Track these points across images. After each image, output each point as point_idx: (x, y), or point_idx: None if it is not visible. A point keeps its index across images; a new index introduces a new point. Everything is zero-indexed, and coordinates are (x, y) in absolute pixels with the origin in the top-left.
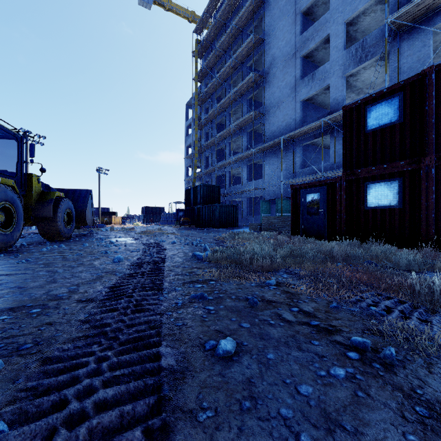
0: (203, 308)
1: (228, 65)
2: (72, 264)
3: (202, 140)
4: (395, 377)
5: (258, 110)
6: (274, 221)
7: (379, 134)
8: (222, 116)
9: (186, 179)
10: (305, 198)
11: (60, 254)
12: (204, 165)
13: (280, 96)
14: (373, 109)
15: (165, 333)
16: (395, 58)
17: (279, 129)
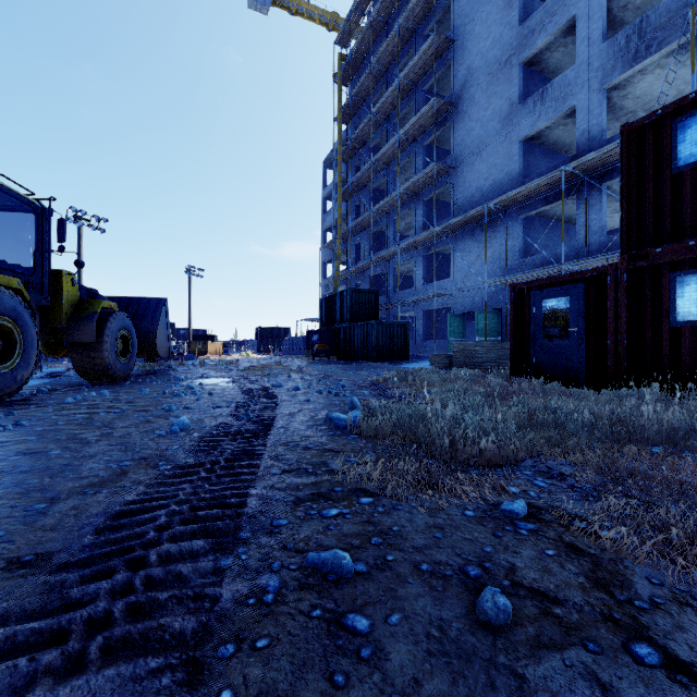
0: (337, 623)
1: (392, 90)
2: (90, 436)
3: (349, 218)
4: None
5: (442, 162)
6: (475, 350)
7: None
8: (382, 177)
9: (323, 282)
10: (540, 306)
11: (89, 411)
12: (352, 258)
13: (481, 134)
14: (690, 123)
15: None
16: None
17: (480, 191)
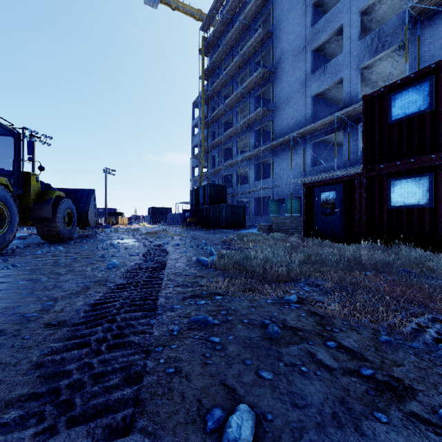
0: (206, 340)
1: (235, 61)
2: (61, 271)
3: (208, 139)
4: None
5: (266, 107)
6: (284, 222)
7: (405, 125)
8: (229, 114)
9: (192, 179)
10: (319, 196)
11: (54, 258)
12: (210, 164)
13: (289, 91)
14: (398, 97)
15: (144, 398)
16: (416, 46)
17: (288, 126)
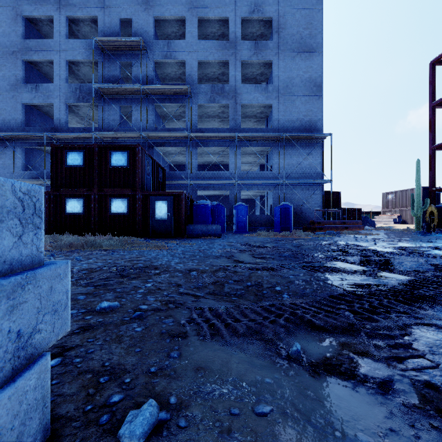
0: None
1: None
2: None
3: None
4: None
5: None
6: None
7: (73, 170)
8: None
9: None
10: None
11: None
12: None
13: None
14: (70, 153)
15: None
16: (102, 111)
17: None
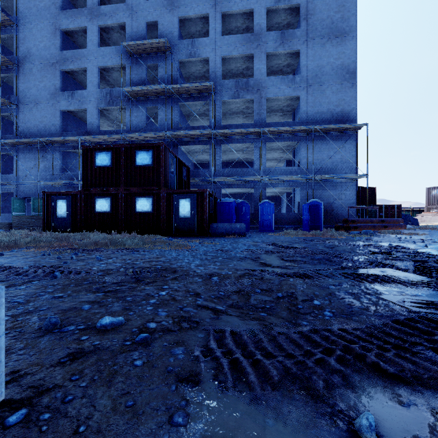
0: None
1: None
2: None
3: None
4: (48, 257)
5: (7, 97)
6: (27, 220)
7: (102, 170)
8: None
9: None
10: (56, 202)
11: None
12: None
13: (37, 95)
14: (99, 154)
15: None
16: (130, 114)
17: (36, 127)
